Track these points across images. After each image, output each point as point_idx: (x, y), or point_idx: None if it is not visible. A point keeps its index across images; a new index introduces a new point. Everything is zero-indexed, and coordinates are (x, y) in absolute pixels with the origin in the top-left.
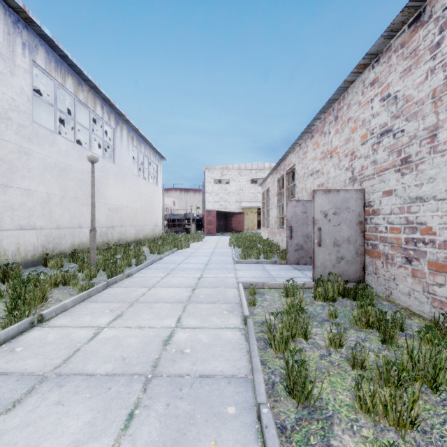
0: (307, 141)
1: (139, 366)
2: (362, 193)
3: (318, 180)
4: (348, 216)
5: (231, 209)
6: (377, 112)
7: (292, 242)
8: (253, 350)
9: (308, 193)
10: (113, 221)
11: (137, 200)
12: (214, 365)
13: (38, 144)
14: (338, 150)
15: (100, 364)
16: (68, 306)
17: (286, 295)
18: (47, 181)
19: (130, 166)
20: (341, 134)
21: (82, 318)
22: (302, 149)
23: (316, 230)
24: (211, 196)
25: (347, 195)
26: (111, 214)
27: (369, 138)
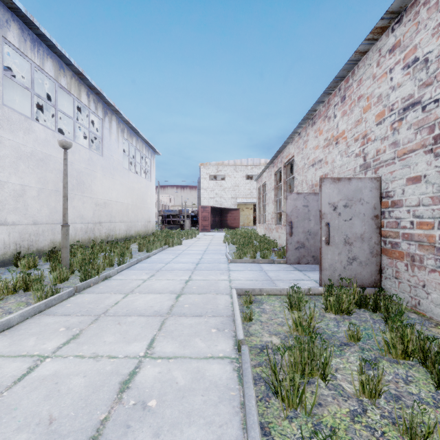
0: (308, 129)
1: (69, 438)
2: (378, 182)
3: (321, 170)
4: (361, 209)
5: (226, 205)
6: (399, 83)
7: (292, 239)
8: (250, 412)
9: (309, 186)
10: (101, 217)
11: (128, 195)
12: (187, 436)
13: (10, 131)
14: (346, 134)
15: (10, 435)
16: (14, 323)
17: (289, 305)
18: (21, 172)
19: (120, 159)
20: (349, 116)
21: (23, 341)
22: (301, 138)
23: (323, 226)
24: (206, 192)
25: (360, 185)
26: (98, 209)
27: (387, 116)
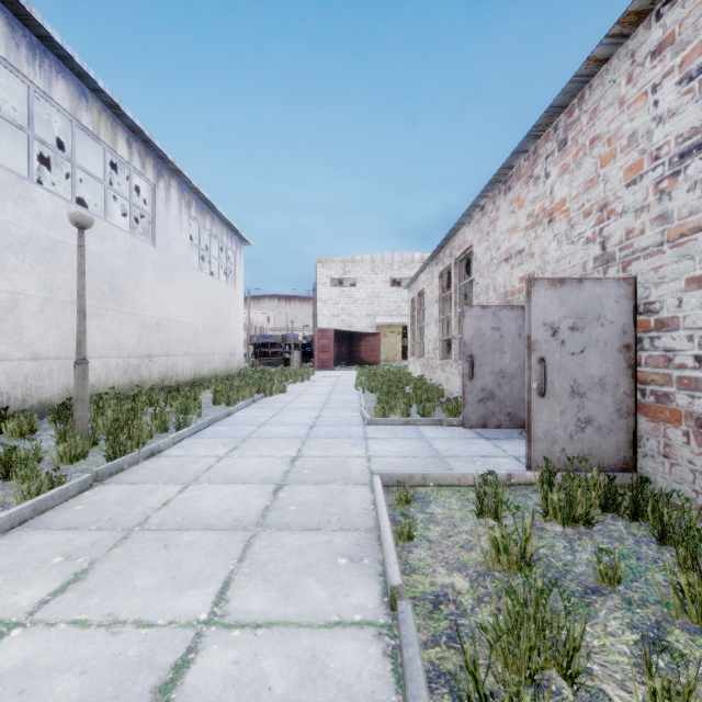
0: (498, 199)
1: None
2: (631, 286)
3: (522, 268)
4: (600, 333)
5: (359, 327)
6: (671, 110)
7: (473, 385)
8: None
9: (499, 295)
10: (151, 347)
11: (197, 311)
12: None
13: None
14: (567, 206)
15: None
16: None
17: (478, 508)
18: (10, 271)
19: (184, 251)
20: (574, 173)
21: None
22: (486, 216)
23: (534, 364)
24: (326, 307)
25: (599, 291)
26: (147, 334)
27: (647, 169)
